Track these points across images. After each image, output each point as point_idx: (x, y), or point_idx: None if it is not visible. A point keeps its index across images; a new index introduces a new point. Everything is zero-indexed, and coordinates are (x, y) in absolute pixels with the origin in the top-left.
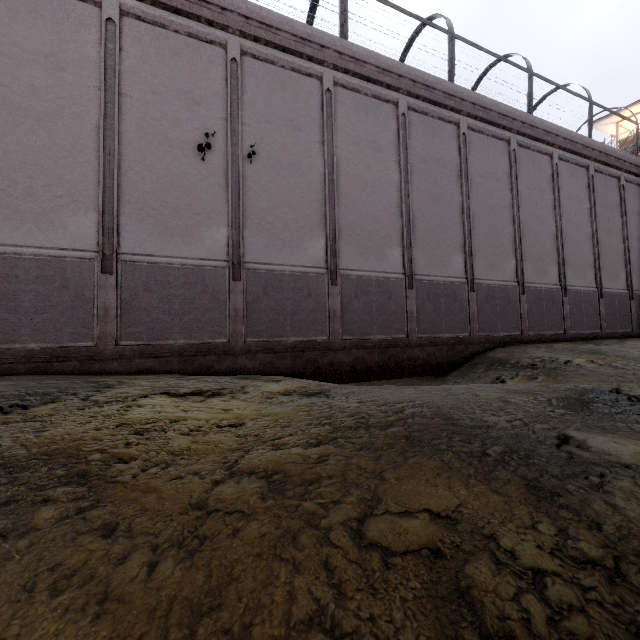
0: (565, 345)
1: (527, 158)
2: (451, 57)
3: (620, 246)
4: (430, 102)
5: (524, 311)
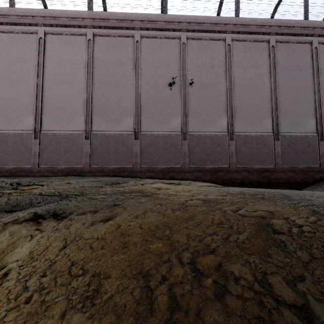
0: None
1: None
2: (306, 5)
3: None
4: (291, 35)
5: None
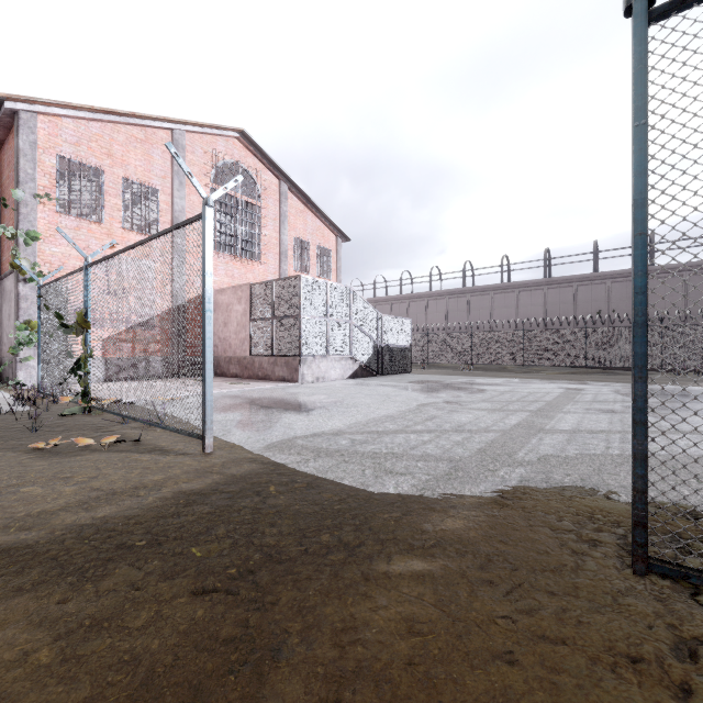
0: None
1: None
2: None
3: None
4: None
5: None
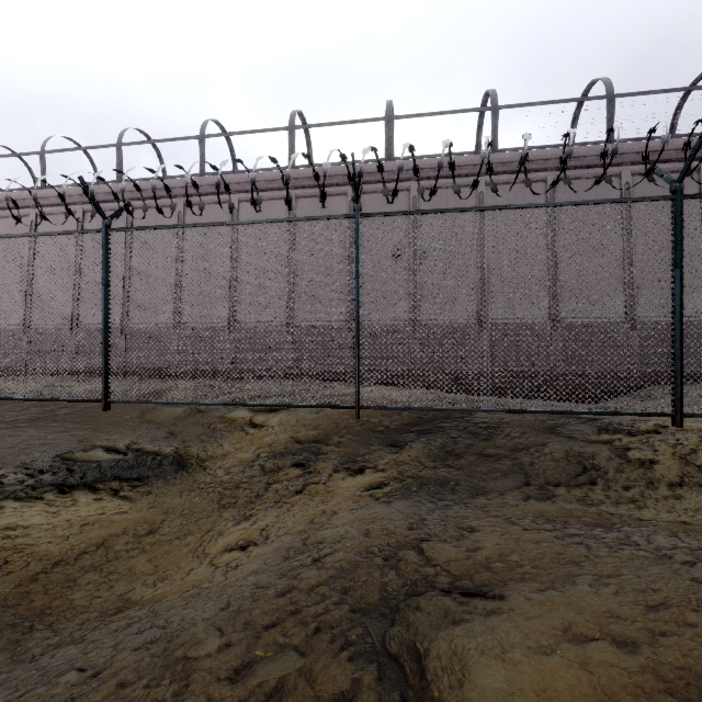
0: None
1: None
2: (610, 118)
3: None
4: (583, 167)
5: None
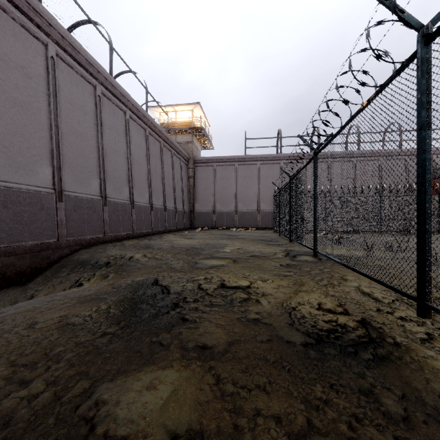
0: (132, 242)
1: (109, 107)
2: None
3: (161, 181)
4: (10, 1)
5: (106, 218)
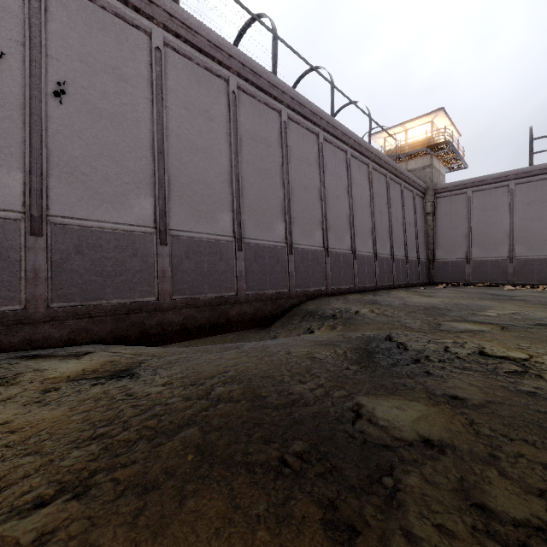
0: (355, 296)
1: (330, 151)
2: (275, 54)
3: (387, 224)
4: (257, 87)
5: (328, 270)
